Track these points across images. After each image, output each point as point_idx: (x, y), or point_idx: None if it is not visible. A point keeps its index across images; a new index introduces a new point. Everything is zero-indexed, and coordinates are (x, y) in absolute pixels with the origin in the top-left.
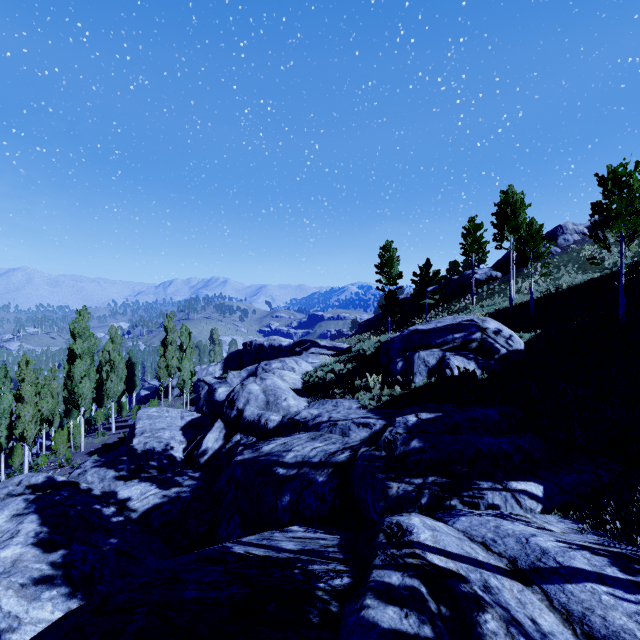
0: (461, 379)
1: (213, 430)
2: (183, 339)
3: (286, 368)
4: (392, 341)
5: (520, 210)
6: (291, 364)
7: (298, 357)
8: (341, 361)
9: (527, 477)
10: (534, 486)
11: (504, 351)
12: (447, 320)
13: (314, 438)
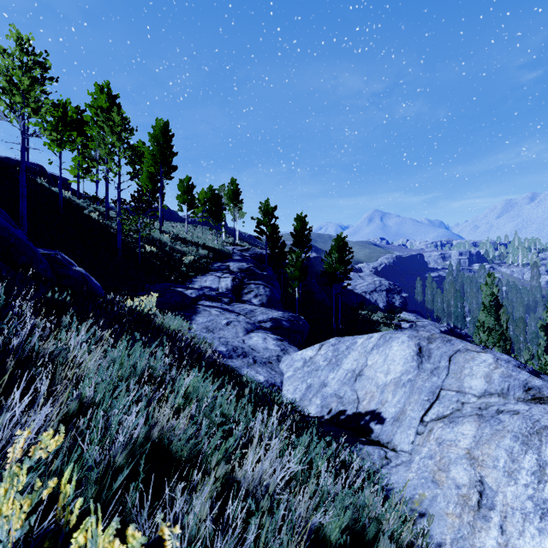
0: None
1: None
2: None
3: None
4: None
5: None
6: None
7: None
8: None
9: None
10: None
11: None
12: None
13: (251, 311)
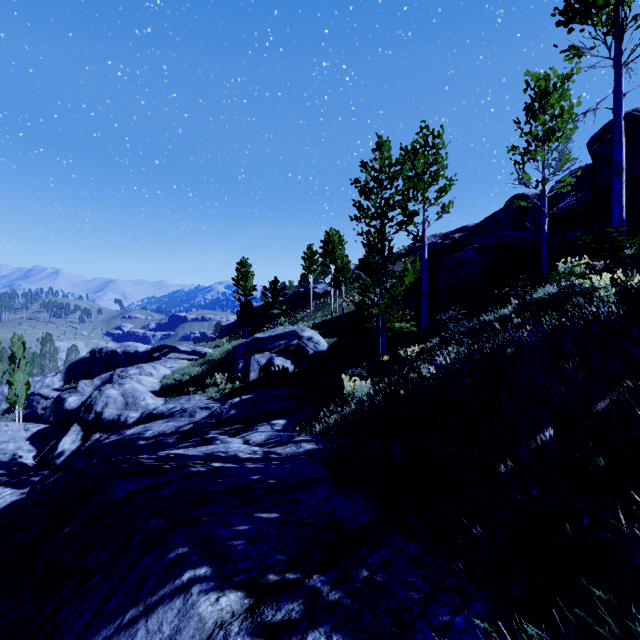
0: (278, 373)
1: (69, 434)
2: (15, 349)
3: (144, 373)
4: (238, 347)
5: (337, 248)
6: (149, 370)
7: (156, 363)
8: (197, 364)
9: (281, 418)
10: (282, 421)
11: (312, 352)
12: (279, 330)
13: (168, 421)
